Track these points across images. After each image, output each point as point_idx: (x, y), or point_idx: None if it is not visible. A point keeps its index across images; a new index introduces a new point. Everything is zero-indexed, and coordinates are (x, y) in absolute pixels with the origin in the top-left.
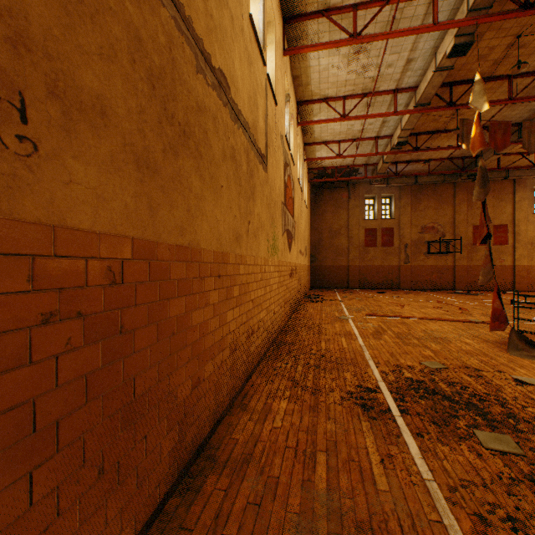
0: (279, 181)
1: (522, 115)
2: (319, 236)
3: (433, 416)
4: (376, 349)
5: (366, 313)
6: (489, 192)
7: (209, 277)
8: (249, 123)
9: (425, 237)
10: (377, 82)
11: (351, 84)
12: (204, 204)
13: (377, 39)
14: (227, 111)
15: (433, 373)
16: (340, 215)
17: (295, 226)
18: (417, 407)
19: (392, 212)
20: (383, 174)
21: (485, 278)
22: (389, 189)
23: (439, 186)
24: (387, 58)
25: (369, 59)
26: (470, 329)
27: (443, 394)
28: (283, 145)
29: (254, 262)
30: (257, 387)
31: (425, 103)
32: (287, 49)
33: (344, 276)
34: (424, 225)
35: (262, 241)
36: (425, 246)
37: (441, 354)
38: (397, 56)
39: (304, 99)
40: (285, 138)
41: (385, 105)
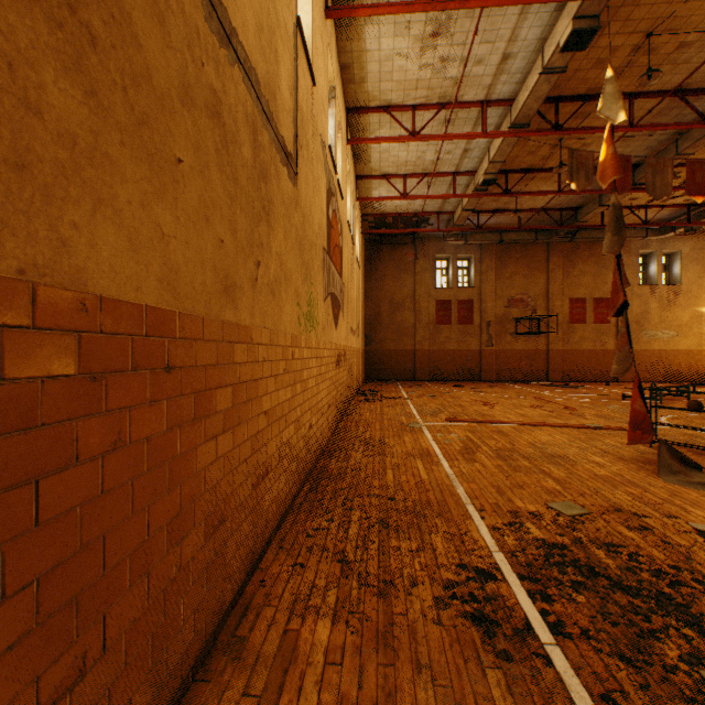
0: (319, 213)
1: (637, 154)
2: (376, 310)
3: (614, 638)
4: (473, 481)
5: (446, 418)
6: (589, 257)
7: (129, 371)
8: (259, 73)
9: (513, 313)
10: (460, 87)
11: (424, 87)
12: (106, 176)
13: (468, 6)
14: (198, 1)
15: (573, 525)
16: (404, 281)
17: (344, 290)
18: (577, 614)
19: (471, 279)
20: (461, 226)
21: (621, 367)
22: (467, 248)
23: (529, 247)
24: (476, 50)
25: (451, 48)
26: (592, 440)
27: (609, 576)
28: (326, 158)
29: (270, 339)
30: (271, 585)
31: (523, 123)
32: (331, 8)
33: (410, 364)
34: (511, 296)
35: (288, 303)
36: (512, 324)
37: (572, 486)
38: (490, 47)
39: (357, 105)
40: (329, 150)
41: (469, 125)
